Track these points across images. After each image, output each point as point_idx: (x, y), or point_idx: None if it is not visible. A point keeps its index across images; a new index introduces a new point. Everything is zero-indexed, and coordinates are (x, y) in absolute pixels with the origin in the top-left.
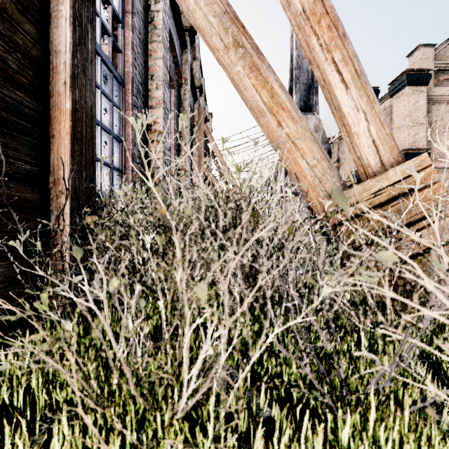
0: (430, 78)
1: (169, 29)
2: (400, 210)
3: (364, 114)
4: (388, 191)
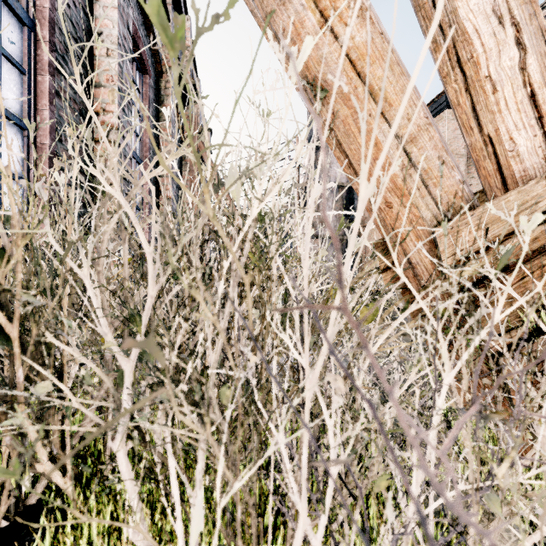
0: None
1: None
2: None
3: (516, 27)
4: None
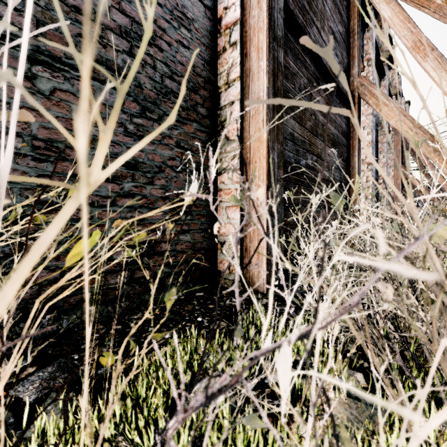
0: None
1: None
2: None
3: None
4: None
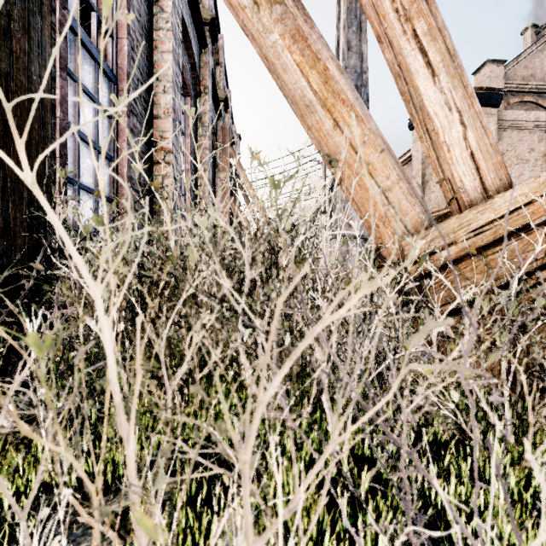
0: (501, 99)
1: (182, 18)
2: (512, 256)
3: (459, 113)
4: (494, 227)
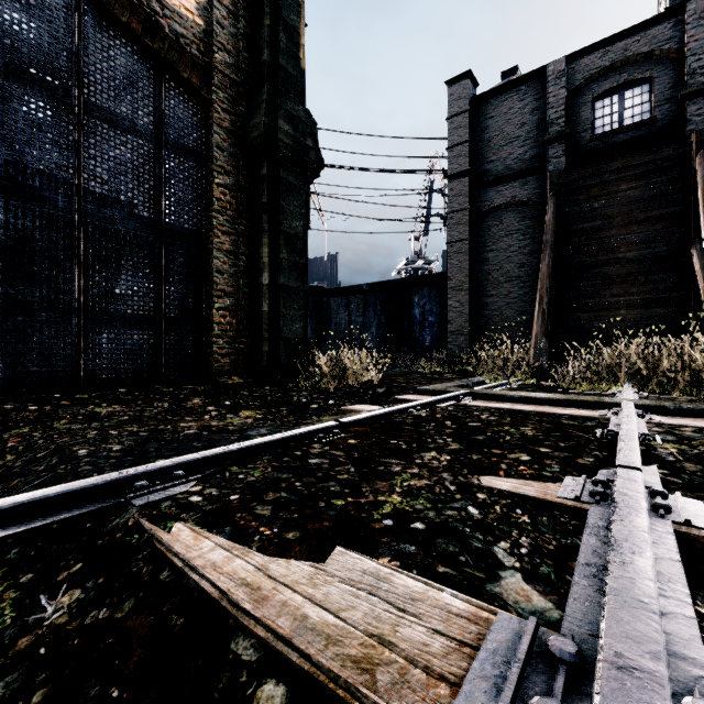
0: None
1: None
2: None
3: None
4: None
